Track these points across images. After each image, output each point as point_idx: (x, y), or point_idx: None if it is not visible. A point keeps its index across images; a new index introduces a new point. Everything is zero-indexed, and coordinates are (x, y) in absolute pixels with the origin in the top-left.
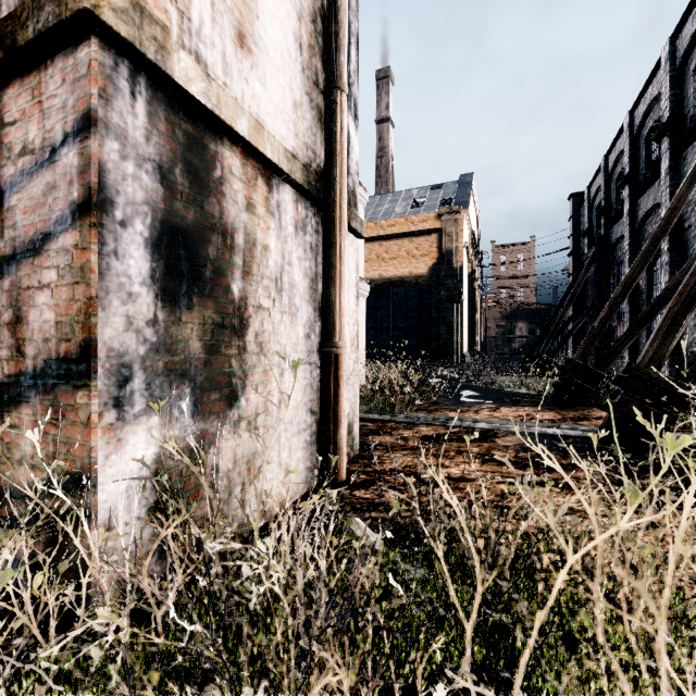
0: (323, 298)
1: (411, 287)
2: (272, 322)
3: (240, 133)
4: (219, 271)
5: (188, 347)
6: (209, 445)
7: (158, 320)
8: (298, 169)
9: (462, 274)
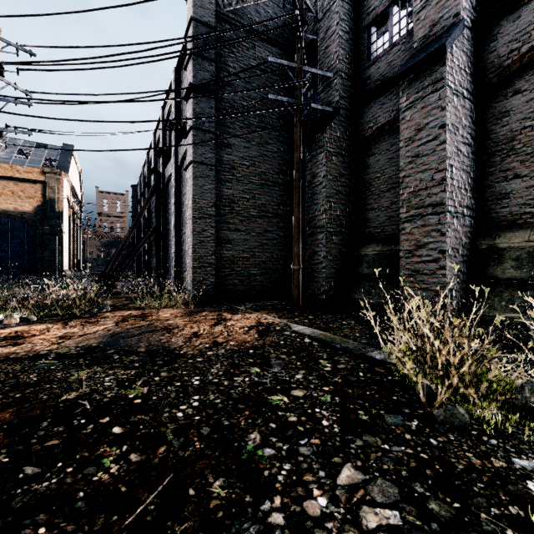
0: None
1: (17, 220)
2: None
3: None
4: None
5: None
6: None
7: None
8: None
9: (63, 217)
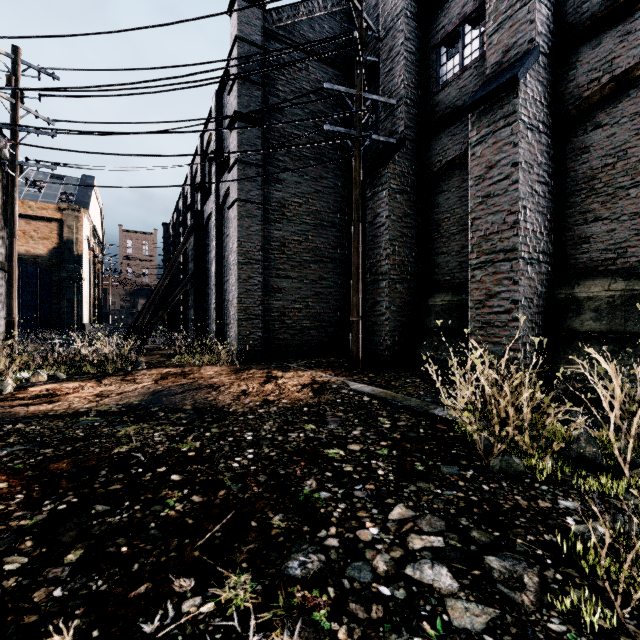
0: (8, 303)
1: (29, 265)
2: None
3: None
4: None
5: None
6: None
7: None
8: None
9: (83, 261)
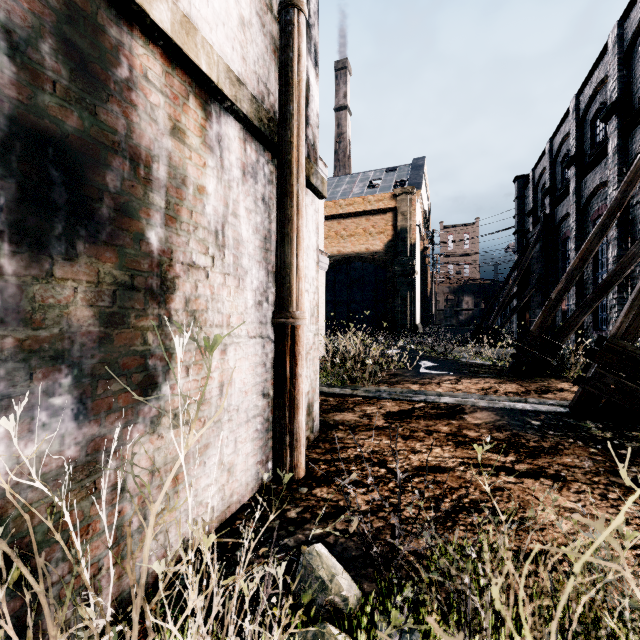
0: (277, 259)
1: (368, 263)
2: (210, 285)
3: (158, 23)
4: (125, 210)
5: (67, 316)
6: (107, 456)
7: (2, 272)
8: (245, 98)
9: (415, 251)
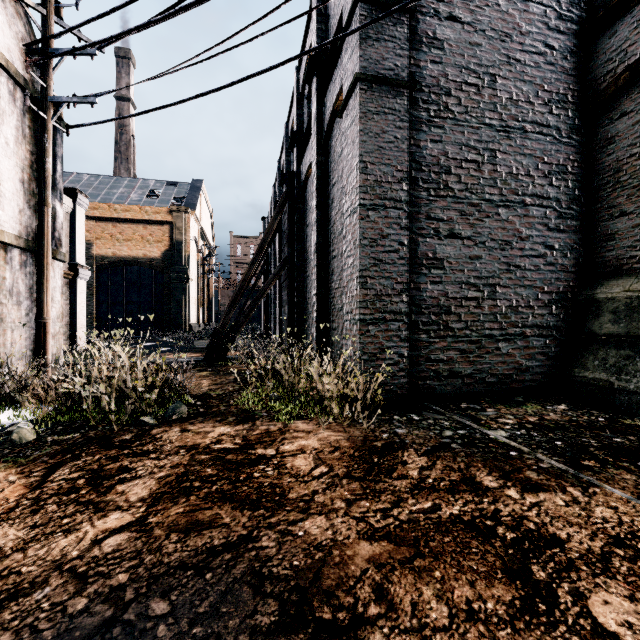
0: (37, 298)
1: (146, 267)
2: (8, 309)
3: None
4: None
5: None
6: None
7: None
8: (22, 241)
9: (190, 261)
